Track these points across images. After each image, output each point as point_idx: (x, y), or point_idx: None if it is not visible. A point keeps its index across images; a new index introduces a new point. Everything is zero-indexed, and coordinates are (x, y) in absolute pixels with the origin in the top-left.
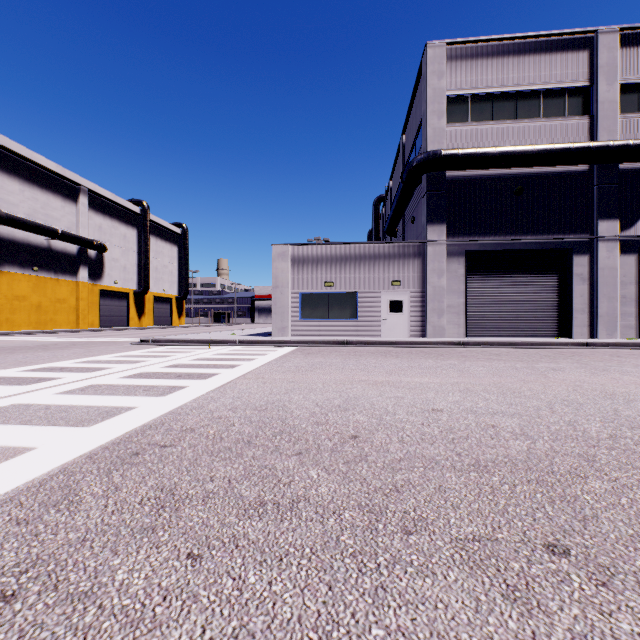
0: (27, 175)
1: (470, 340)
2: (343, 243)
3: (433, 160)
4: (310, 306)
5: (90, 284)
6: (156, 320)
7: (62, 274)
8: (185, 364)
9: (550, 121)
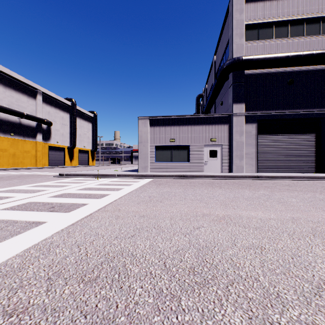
0: (7, 83)
1: (263, 175)
2: (181, 115)
3: (237, 63)
4: (161, 154)
5: (43, 143)
6: (80, 162)
7: (27, 137)
8: (69, 193)
9: (311, 38)
